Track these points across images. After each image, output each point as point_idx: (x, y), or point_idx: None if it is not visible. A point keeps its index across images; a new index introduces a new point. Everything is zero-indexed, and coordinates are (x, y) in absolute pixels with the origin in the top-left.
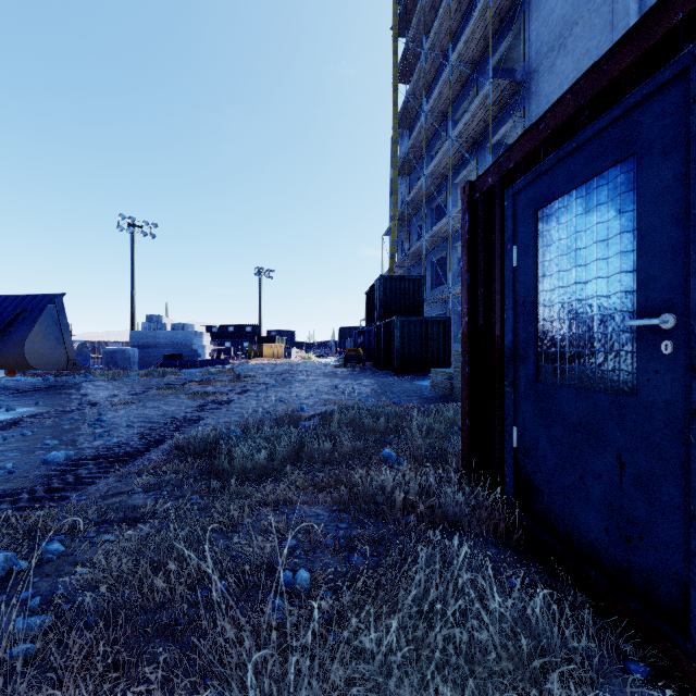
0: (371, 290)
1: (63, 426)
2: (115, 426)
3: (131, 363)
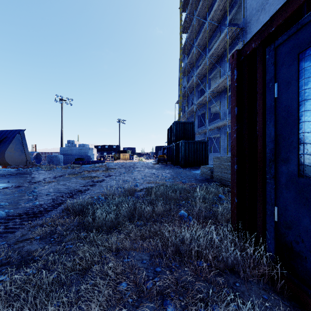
0: (170, 128)
1: (14, 194)
2: (41, 195)
3: (59, 162)
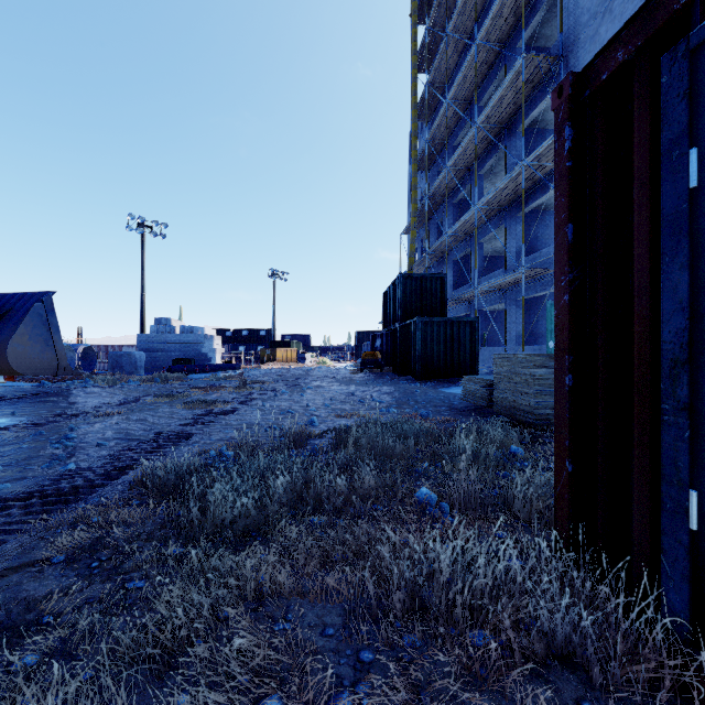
0: (389, 290)
1: (21, 445)
2: (83, 445)
3: (137, 368)
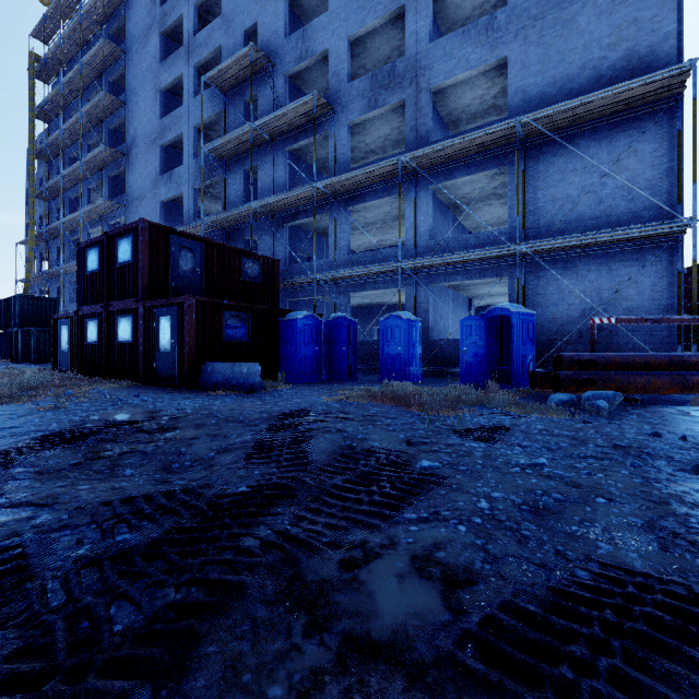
0: (7, 302)
1: None
2: None
3: None
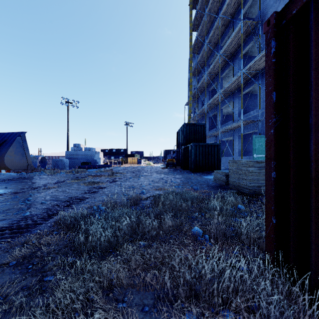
0: (179, 131)
1: (6, 203)
2: (35, 203)
3: (65, 166)
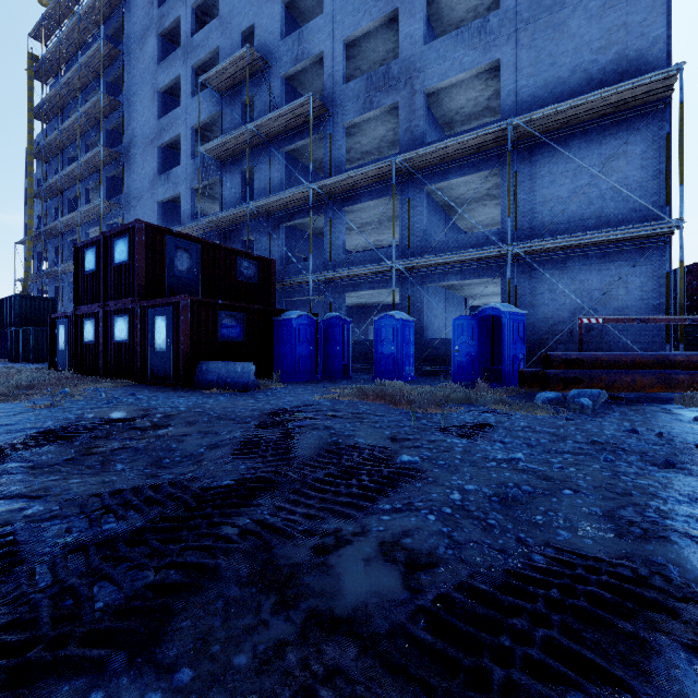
0: (5, 301)
1: None
2: None
3: None
